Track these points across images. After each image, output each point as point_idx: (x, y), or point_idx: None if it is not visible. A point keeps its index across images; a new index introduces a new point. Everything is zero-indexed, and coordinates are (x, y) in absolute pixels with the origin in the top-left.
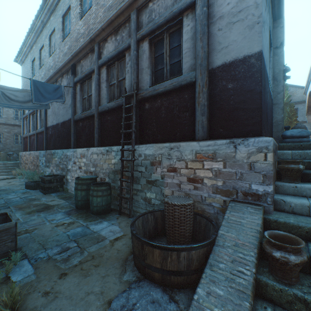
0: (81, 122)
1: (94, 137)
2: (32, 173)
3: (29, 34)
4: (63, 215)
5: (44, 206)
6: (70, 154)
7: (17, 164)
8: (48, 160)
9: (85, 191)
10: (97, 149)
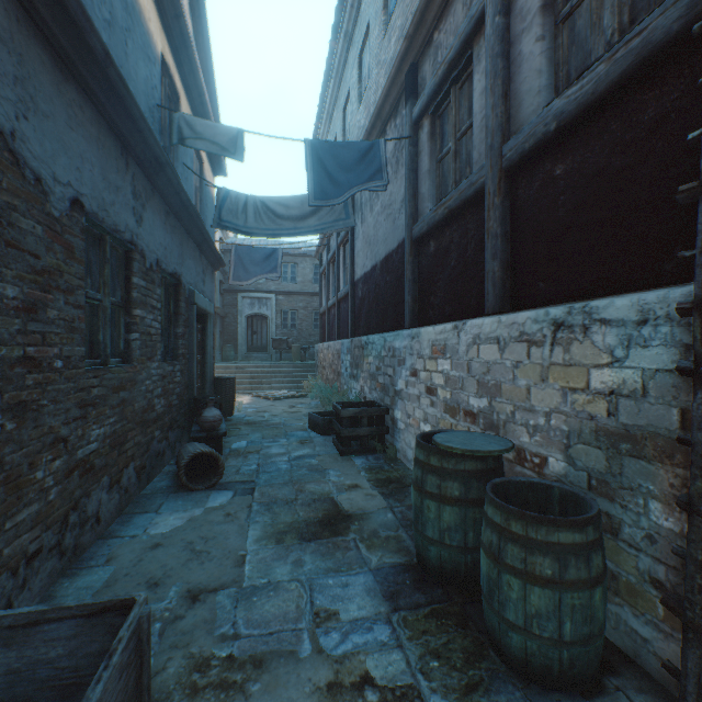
0: (432, 240)
1: (481, 279)
2: (328, 390)
3: (325, 87)
4: (369, 592)
5: (325, 510)
6: (402, 346)
7: (313, 367)
8: (355, 362)
9: (456, 508)
10: (497, 321)
